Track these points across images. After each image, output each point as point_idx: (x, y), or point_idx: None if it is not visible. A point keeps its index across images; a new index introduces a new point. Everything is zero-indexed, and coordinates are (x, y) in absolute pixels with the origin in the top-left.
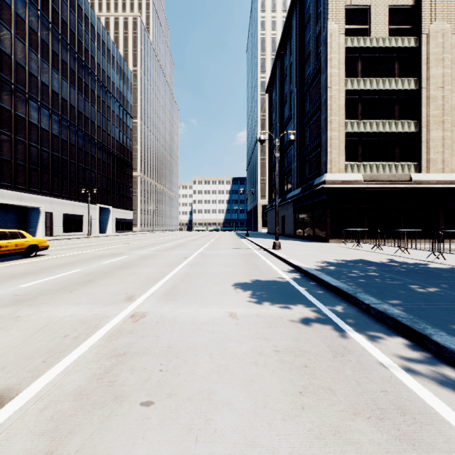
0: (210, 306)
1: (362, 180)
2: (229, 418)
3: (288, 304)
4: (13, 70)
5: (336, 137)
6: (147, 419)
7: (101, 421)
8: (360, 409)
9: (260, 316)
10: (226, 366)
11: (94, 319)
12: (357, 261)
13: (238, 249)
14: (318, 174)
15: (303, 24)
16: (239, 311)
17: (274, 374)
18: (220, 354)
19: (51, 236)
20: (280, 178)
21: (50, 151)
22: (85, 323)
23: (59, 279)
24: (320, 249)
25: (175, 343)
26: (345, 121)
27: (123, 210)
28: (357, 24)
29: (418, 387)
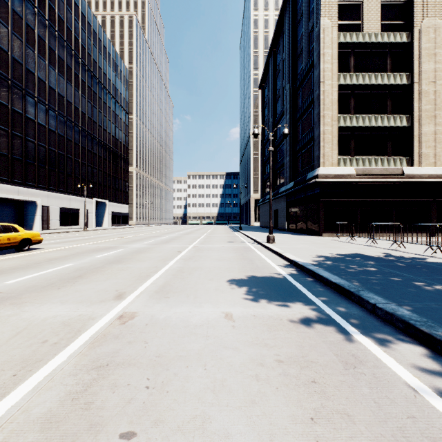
0: (204, 305)
1: (355, 174)
2: None
3: (288, 303)
4: (10, 66)
5: (329, 131)
6: None
7: None
8: None
9: (258, 317)
10: (222, 381)
11: (78, 321)
12: (353, 256)
13: (232, 243)
14: (310, 168)
15: (296, 21)
16: (235, 311)
17: (278, 392)
18: (215, 365)
19: (48, 229)
20: (273, 172)
21: (46, 146)
22: (68, 325)
23: (48, 274)
24: (314, 243)
25: (166, 350)
26: (337, 116)
27: (119, 204)
28: (349, 20)
29: None
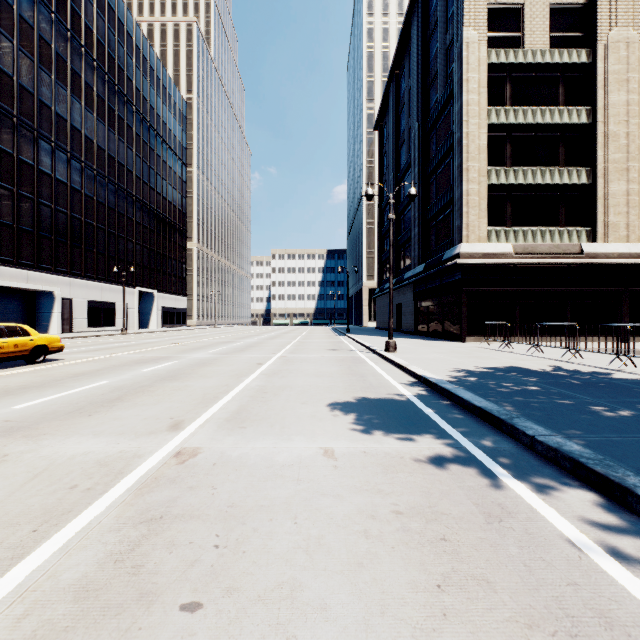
0: (294, 439)
1: (513, 253)
2: (324, 634)
3: (412, 435)
4: (16, 97)
5: (475, 191)
6: (190, 636)
7: (114, 639)
8: (538, 617)
9: (370, 455)
10: (319, 539)
11: (119, 459)
12: (508, 370)
13: (335, 352)
14: (449, 244)
15: (428, 31)
16: (338, 447)
17: (394, 553)
18: (309, 518)
19: (70, 332)
20: (395, 250)
21: (68, 212)
22: (105, 465)
23: (74, 395)
24: (453, 352)
25: (241, 498)
26: (487, 169)
27: (172, 296)
28: (504, 30)
29: (626, 576)
